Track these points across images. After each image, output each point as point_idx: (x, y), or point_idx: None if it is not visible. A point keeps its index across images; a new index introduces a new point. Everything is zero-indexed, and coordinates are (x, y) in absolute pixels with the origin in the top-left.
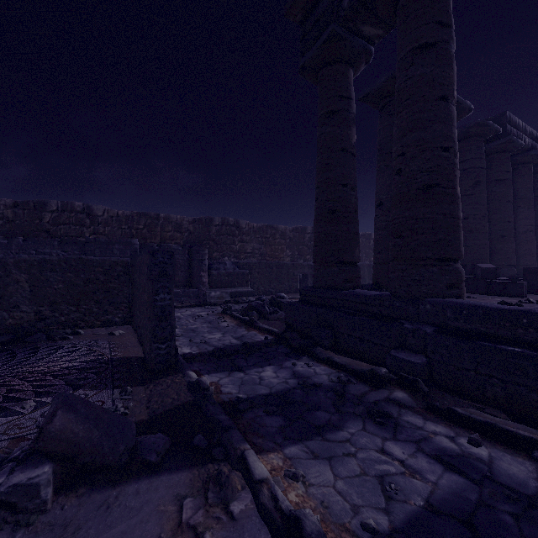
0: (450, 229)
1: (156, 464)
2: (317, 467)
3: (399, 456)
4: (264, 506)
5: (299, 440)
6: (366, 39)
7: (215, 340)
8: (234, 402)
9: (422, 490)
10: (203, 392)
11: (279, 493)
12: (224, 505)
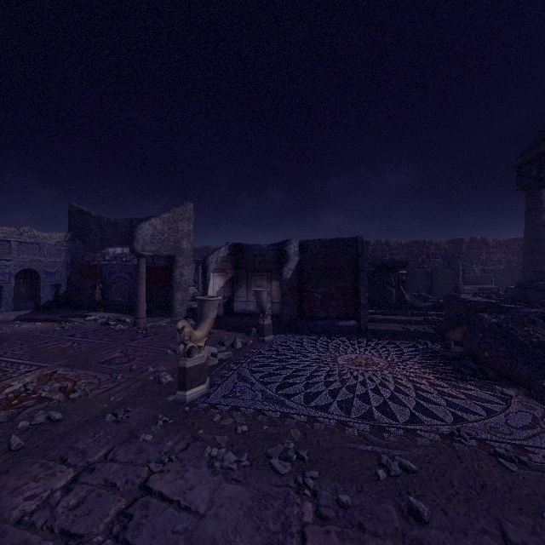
0: None
1: None
2: None
3: None
4: None
5: None
6: None
7: None
8: None
9: None
10: None
11: None
12: None
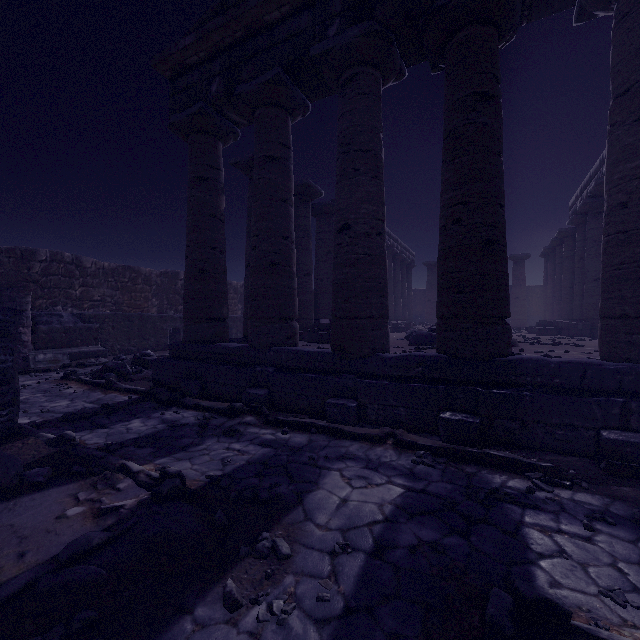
0: (288, 296)
1: (44, 483)
2: (180, 464)
3: (238, 448)
4: (142, 481)
5: (167, 455)
6: (233, 122)
7: (62, 408)
8: (103, 447)
9: (246, 458)
10: (69, 443)
11: (152, 473)
12: (111, 487)
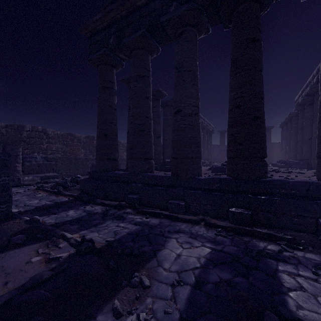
0: (148, 147)
1: (21, 244)
2: (92, 234)
3: (123, 226)
4: (72, 243)
5: (86, 229)
6: (121, 58)
7: (35, 204)
8: (53, 224)
9: (127, 231)
10: (36, 222)
11: (77, 239)
12: (56, 246)
